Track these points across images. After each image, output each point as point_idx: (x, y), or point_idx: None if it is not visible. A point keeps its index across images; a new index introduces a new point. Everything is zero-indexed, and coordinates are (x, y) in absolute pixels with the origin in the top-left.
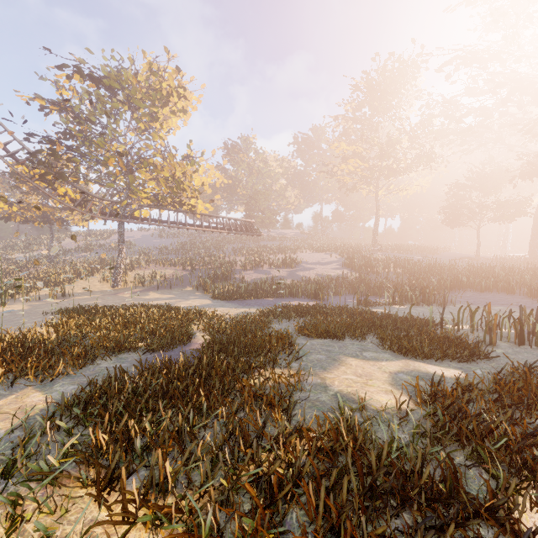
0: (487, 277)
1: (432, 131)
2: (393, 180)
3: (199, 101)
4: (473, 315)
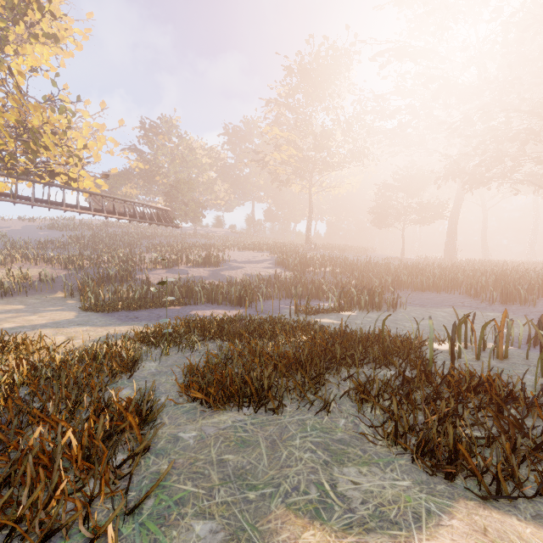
0: (428, 276)
1: (365, 125)
2: (326, 177)
3: (85, 36)
4: (482, 331)
